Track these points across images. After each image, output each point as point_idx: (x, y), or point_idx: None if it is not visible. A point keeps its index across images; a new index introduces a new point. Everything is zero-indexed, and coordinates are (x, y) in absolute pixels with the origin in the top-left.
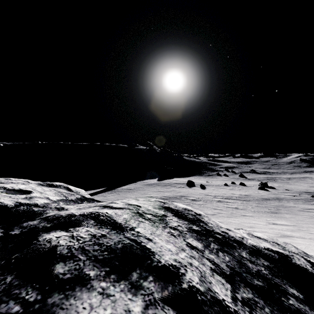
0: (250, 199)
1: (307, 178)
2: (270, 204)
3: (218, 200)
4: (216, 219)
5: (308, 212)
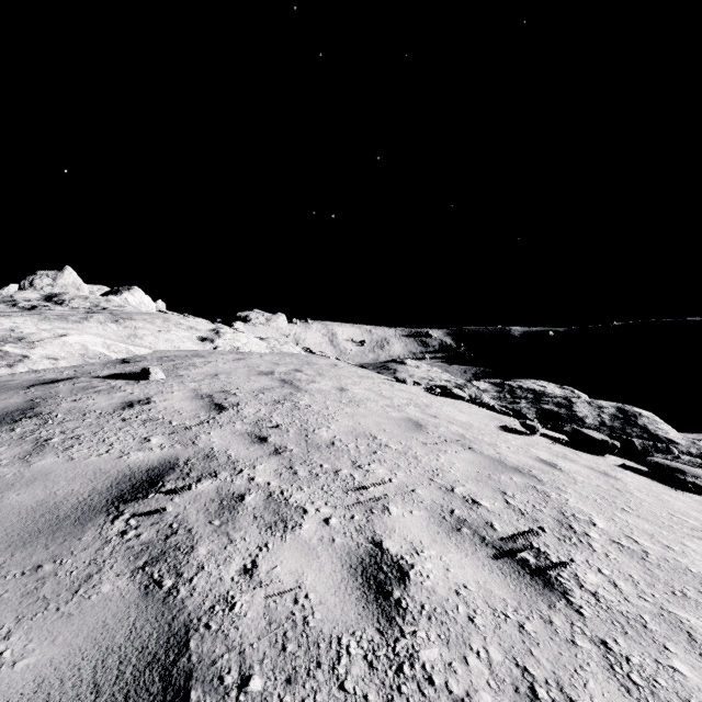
0: None
1: None
2: None
3: None
4: None
5: None
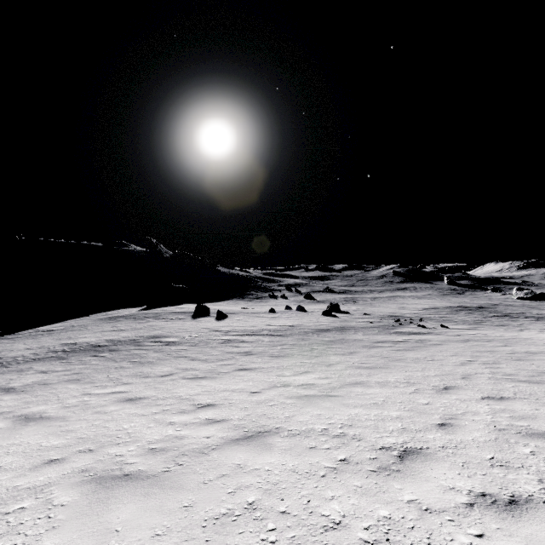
0: (293, 333)
1: (399, 297)
2: (322, 339)
3: (227, 339)
4: (146, 390)
5: (378, 348)
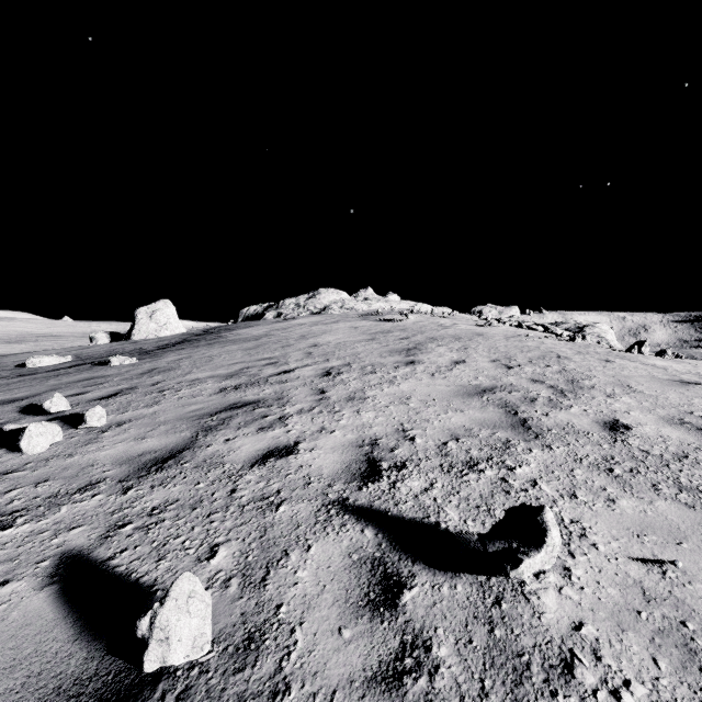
0: None
1: None
2: None
3: None
4: None
5: None
